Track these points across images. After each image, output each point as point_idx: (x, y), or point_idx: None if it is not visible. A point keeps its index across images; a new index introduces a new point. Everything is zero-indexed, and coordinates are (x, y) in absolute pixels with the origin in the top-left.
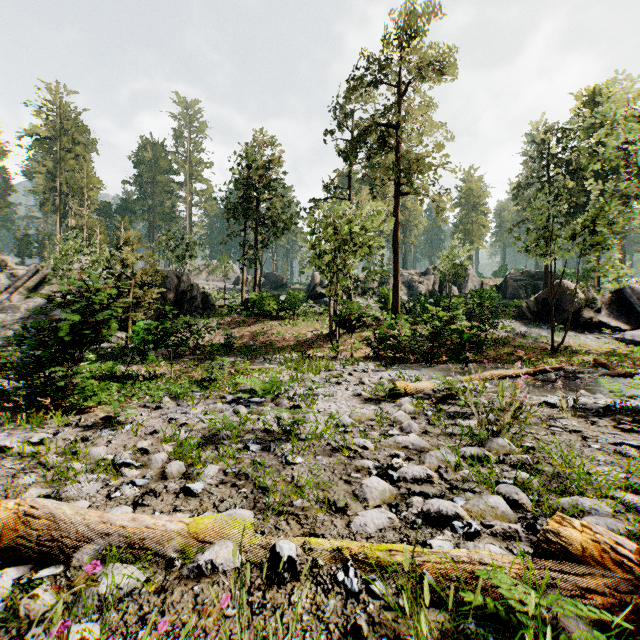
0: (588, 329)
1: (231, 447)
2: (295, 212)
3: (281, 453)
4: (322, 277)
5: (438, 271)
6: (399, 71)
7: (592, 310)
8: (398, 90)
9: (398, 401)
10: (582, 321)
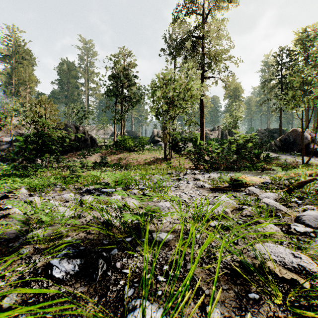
0: (313, 155)
1: (26, 263)
2: (143, 93)
3: (116, 289)
4: (158, 131)
5: (220, 128)
6: (203, 7)
7: (315, 144)
8: (203, 17)
9: (246, 190)
10: (310, 150)
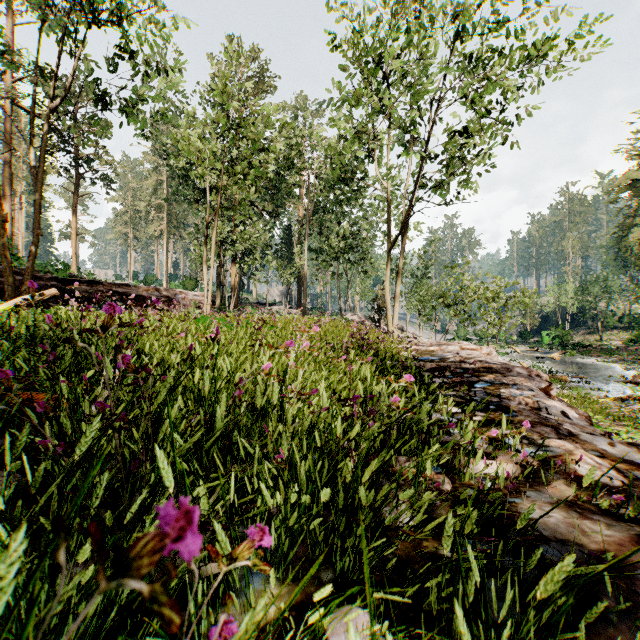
0: None
1: None
2: None
3: None
4: None
5: None
6: None
7: None
8: None
9: None
10: None
